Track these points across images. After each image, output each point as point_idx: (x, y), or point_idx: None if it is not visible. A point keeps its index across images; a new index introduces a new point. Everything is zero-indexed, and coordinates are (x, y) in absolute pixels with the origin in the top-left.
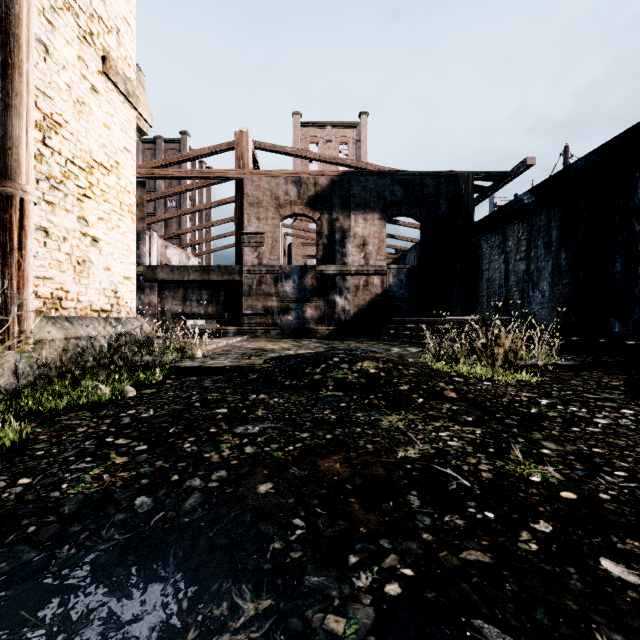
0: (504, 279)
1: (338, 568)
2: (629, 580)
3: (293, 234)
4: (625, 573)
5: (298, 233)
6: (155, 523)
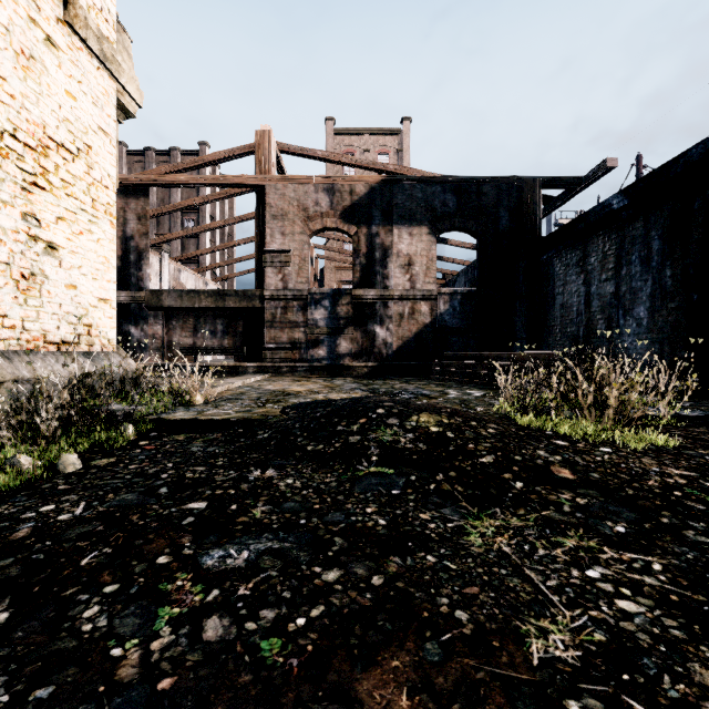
0: (584, 304)
1: None
2: None
3: (326, 256)
4: None
5: (332, 256)
6: None
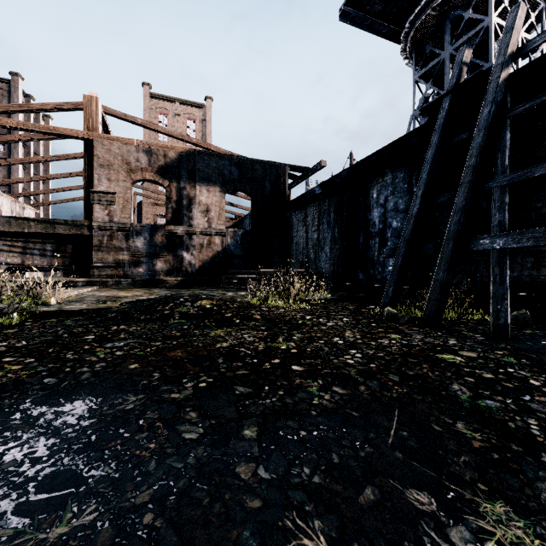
0: (306, 243)
1: (177, 383)
2: (299, 369)
3: (143, 194)
4: (299, 368)
5: (148, 193)
6: (64, 386)
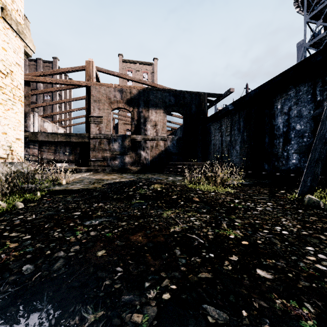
0: (220, 144)
1: (139, 290)
2: (267, 277)
3: (118, 118)
4: (266, 274)
5: (121, 118)
6: (35, 279)
